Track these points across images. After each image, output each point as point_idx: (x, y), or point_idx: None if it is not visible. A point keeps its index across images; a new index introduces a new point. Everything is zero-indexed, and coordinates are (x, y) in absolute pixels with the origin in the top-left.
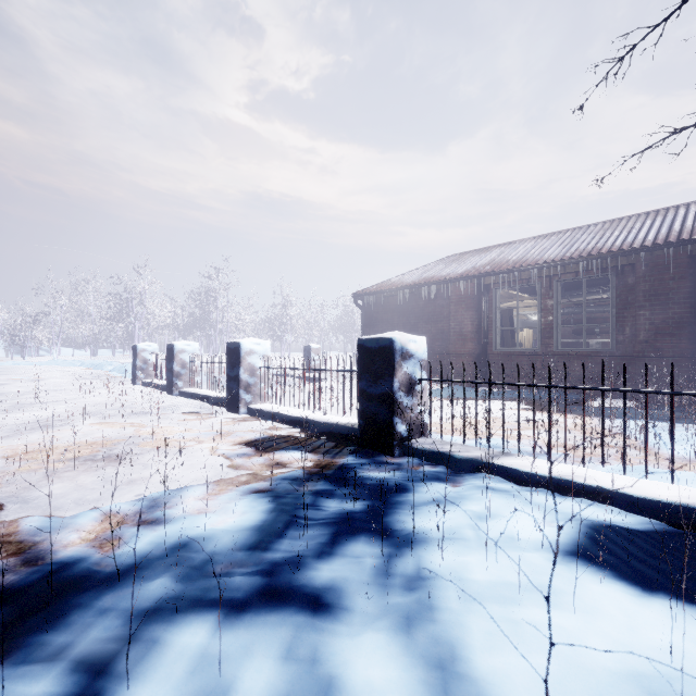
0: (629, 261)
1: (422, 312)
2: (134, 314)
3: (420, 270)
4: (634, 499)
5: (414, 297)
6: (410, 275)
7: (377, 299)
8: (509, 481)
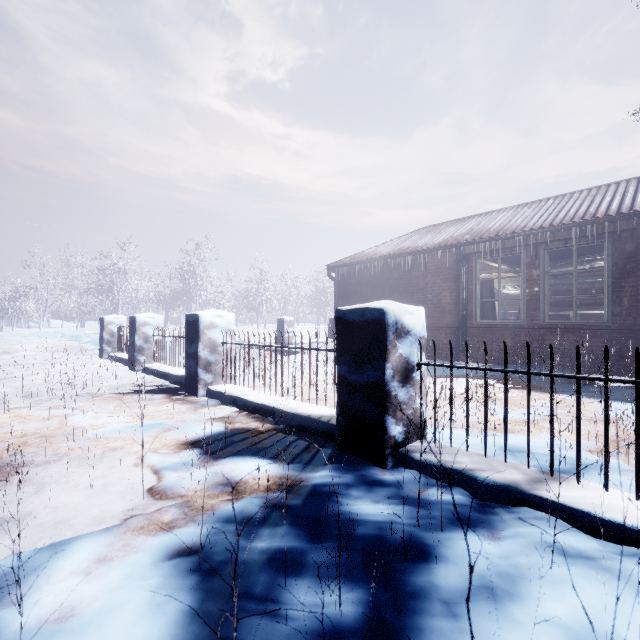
0: (629, 226)
1: (397, 284)
2: (118, 288)
3: (394, 241)
4: None
5: (389, 268)
6: (384, 247)
7: (351, 271)
8: (575, 529)
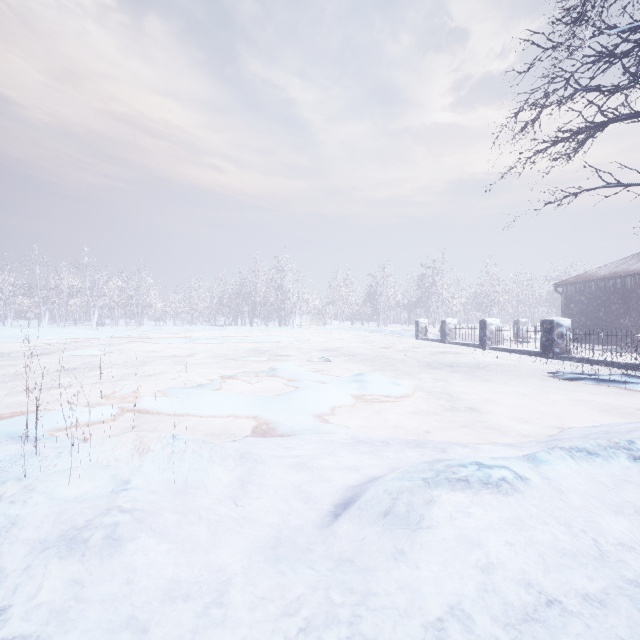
0: None
1: (612, 297)
2: (380, 298)
3: (614, 264)
4: (621, 363)
5: (605, 286)
6: (604, 269)
7: (574, 287)
8: (590, 363)
